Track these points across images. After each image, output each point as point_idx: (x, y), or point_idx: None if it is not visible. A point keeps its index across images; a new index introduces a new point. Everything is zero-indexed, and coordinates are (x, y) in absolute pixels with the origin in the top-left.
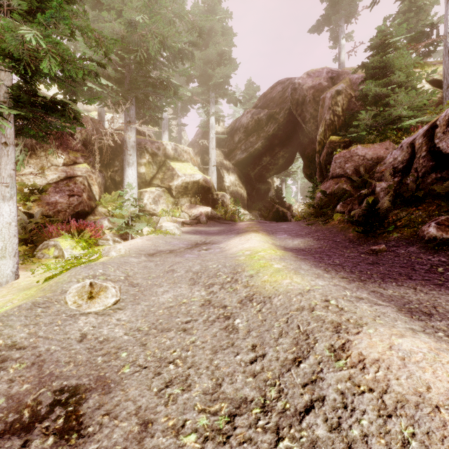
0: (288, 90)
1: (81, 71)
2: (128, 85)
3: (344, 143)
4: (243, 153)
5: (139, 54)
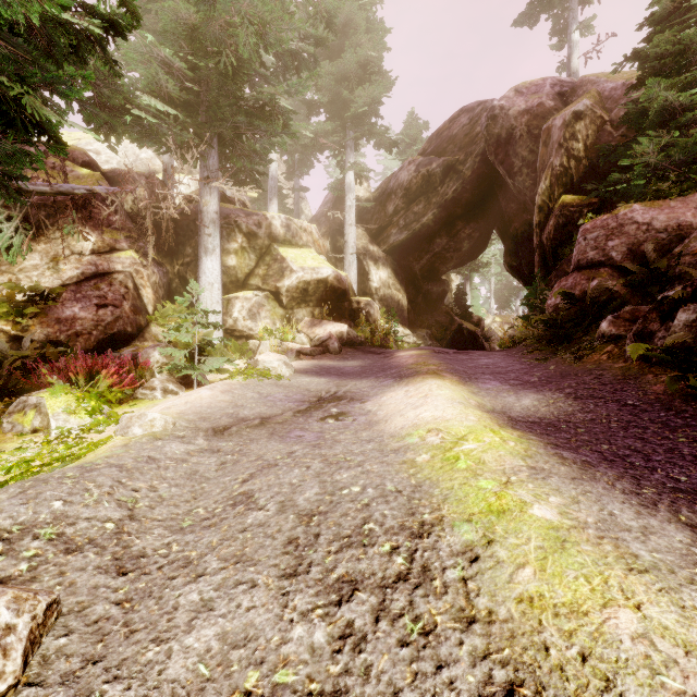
0: (481, 120)
1: (35, 8)
2: (205, 116)
3: (589, 207)
4: (402, 233)
5: (223, 59)
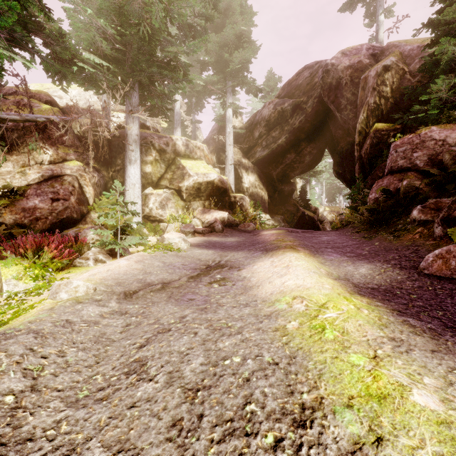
0: (318, 73)
1: None
2: (129, 68)
3: (394, 131)
4: (264, 150)
5: (141, 29)
